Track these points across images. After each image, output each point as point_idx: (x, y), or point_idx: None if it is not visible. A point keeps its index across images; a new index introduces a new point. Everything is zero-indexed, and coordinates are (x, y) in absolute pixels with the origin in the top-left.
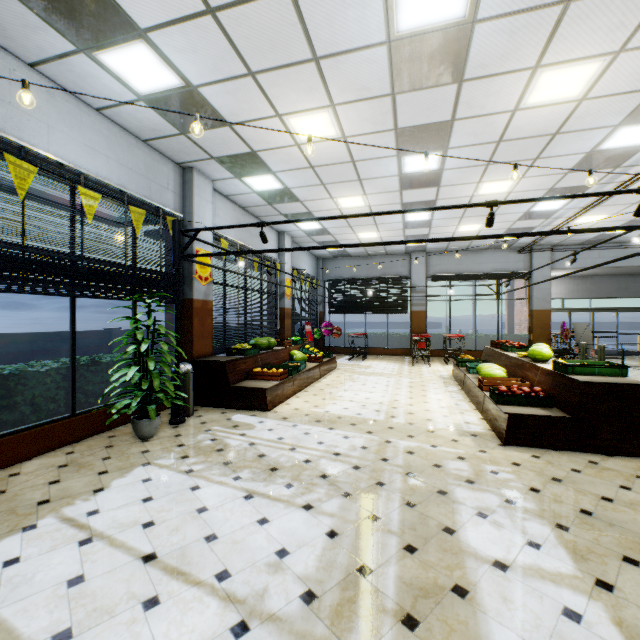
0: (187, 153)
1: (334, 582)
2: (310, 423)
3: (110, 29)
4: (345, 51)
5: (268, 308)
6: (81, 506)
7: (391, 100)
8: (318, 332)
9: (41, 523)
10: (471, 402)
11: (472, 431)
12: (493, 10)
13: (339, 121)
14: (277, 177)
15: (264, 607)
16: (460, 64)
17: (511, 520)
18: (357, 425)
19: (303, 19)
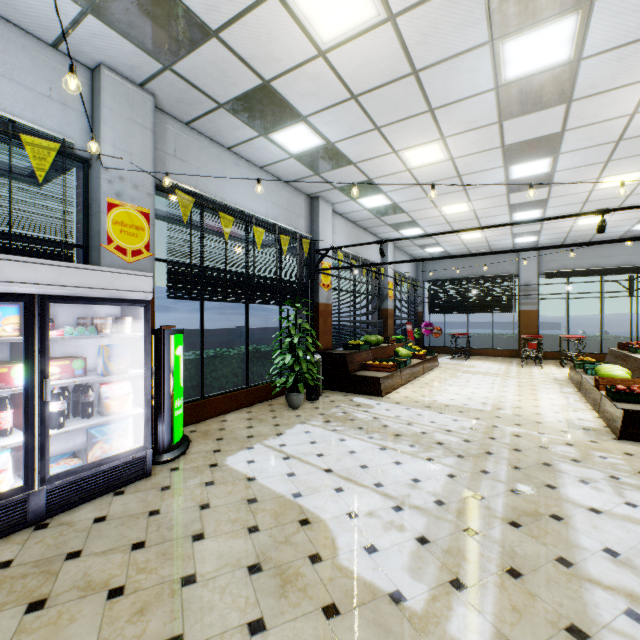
0: (316, 187)
1: (456, 499)
2: (421, 408)
3: (283, 120)
4: (457, 101)
5: (373, 309)
6: (273, 441)
7: (498, 126)
8: (418, 331)
9: (255, 446)
10: (587, 403)
11: (584, 426)
12: (598, 48)
13: (448, 148)
14: (387, 196)
15: (410, 502)
16: (567, 90)
17: (612, 488)
18: (464, 412)
19: (423, 88)
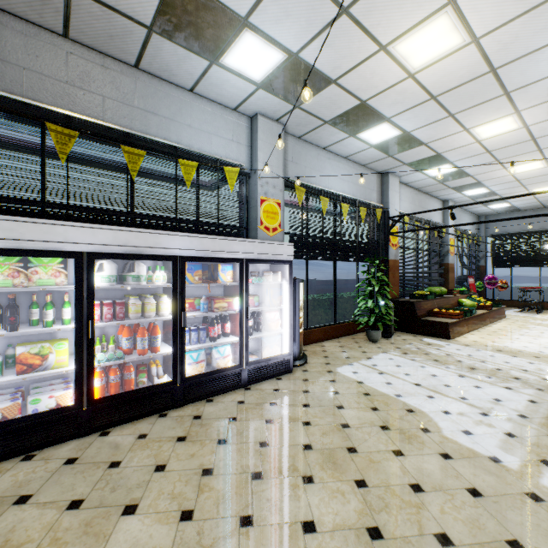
0: (387, 165)
1: (539, 416)
2: (491, 351)
3: (370, 123)
4: (534, 82)
5: (435, 264)
6: (366, 362)
7: None
8: (480, 285)
9: (354, 364)
10: None
11: None
12: None
13: (522, 119)
14: (453, 164)
15: (494, 412)
16: None
17: None
18: (540, 358)
19: (500, 79)
